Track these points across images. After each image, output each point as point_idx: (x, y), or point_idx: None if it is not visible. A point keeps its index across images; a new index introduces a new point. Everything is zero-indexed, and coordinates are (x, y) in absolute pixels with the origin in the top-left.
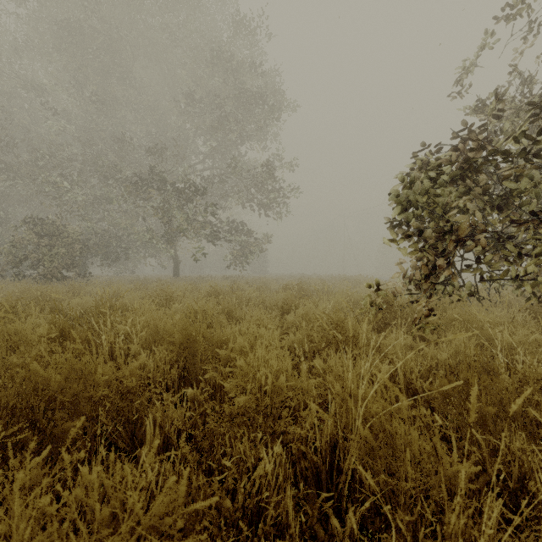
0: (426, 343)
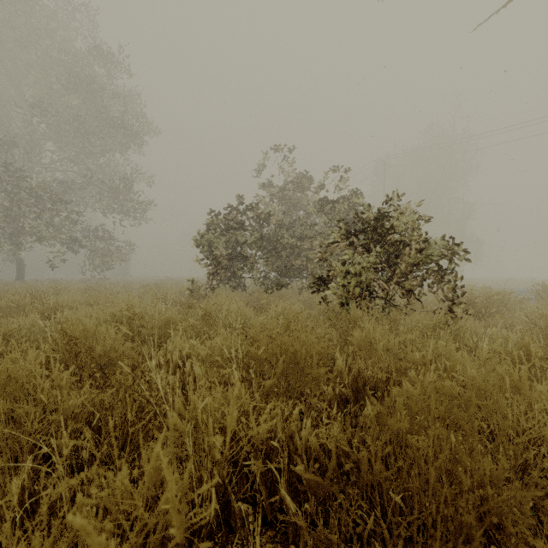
0: None
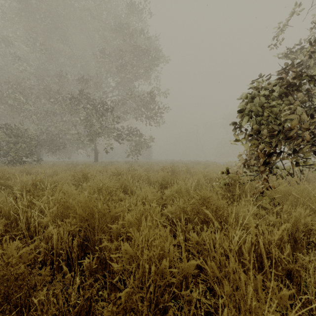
0: (262, 209)
